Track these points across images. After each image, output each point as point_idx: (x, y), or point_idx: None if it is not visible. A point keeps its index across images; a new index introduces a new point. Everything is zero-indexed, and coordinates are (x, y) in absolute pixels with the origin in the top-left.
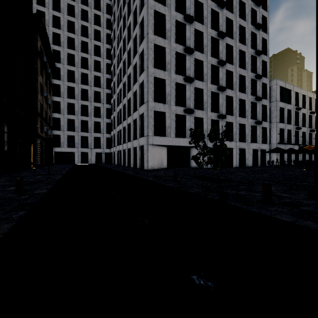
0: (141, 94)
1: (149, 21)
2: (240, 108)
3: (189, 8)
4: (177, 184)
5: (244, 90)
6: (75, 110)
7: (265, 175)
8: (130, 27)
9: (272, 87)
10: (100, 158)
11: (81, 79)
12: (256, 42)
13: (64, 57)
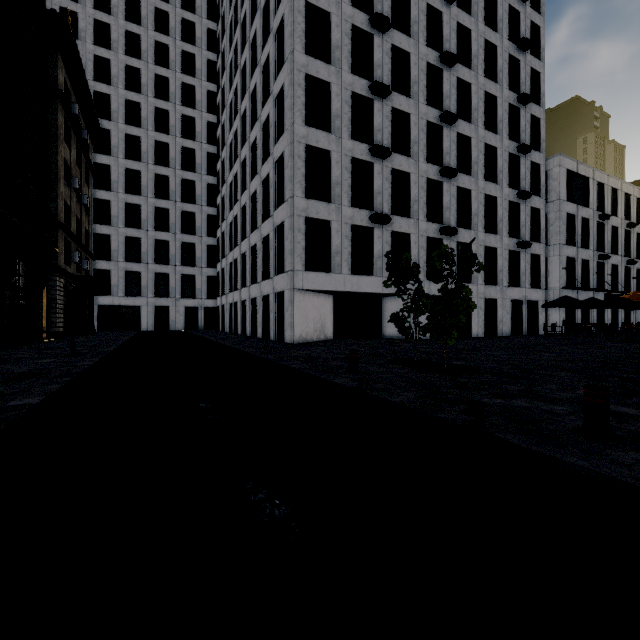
0: (278, 182)
1: (296, 24)
2: (485, 213)
3: (380, 1)
4: (359, 380)
5: (494, 177)
6: (141, 219)
7: (549, 355)
8: (256, 43)
9: (551, 171)
10: (194, 319)
11: (155, 155)
12: (518, 78)
13: (119, 109)
